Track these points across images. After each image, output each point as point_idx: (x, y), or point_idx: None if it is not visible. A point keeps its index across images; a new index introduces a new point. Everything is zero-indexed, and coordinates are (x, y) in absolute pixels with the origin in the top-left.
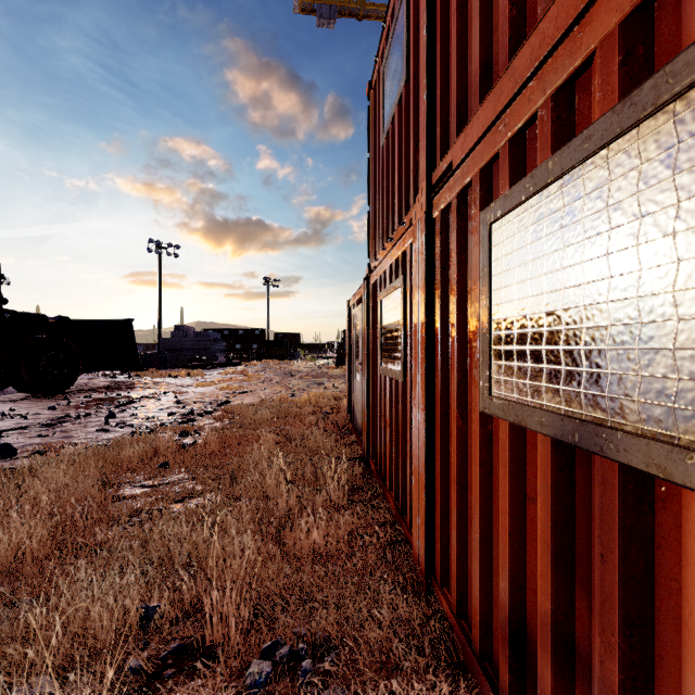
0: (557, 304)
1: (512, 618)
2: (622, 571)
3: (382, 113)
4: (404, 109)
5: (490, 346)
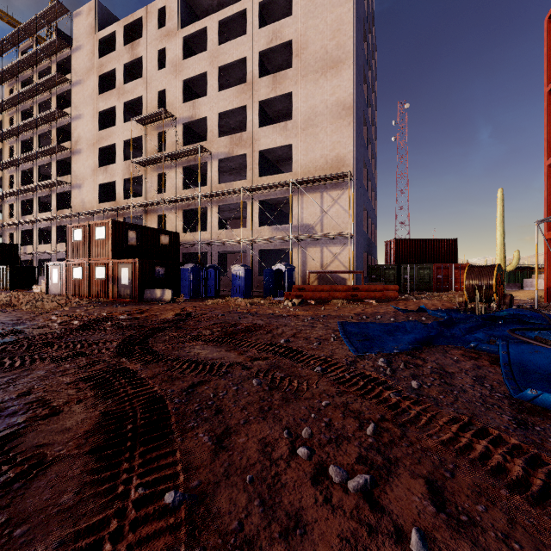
0: (100, 273)
1: (98, 292)
2: (102, 284)
3: (74, 237)
4: (82, 244)
5: (96, 275)
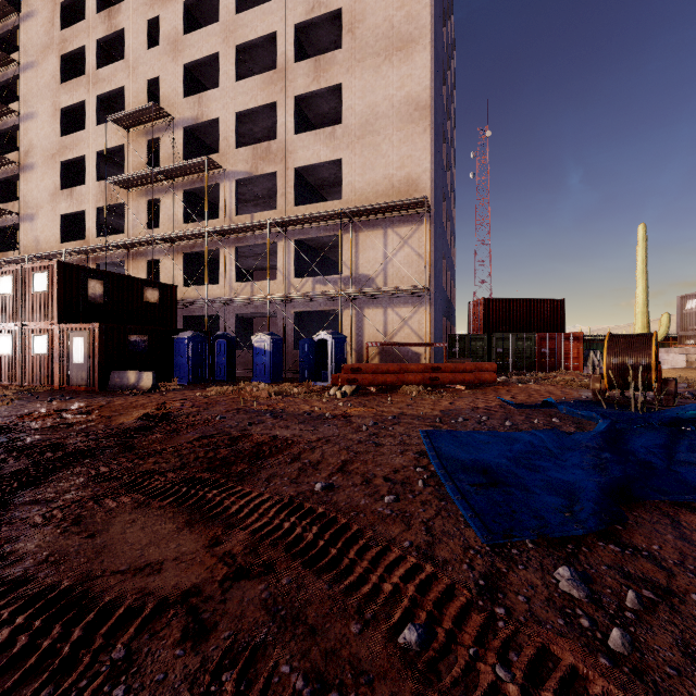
0: (40, 345)
1: (36, 375)
2: (44, 363)
3: None
4: (12, 300)
5: (34, 349)
